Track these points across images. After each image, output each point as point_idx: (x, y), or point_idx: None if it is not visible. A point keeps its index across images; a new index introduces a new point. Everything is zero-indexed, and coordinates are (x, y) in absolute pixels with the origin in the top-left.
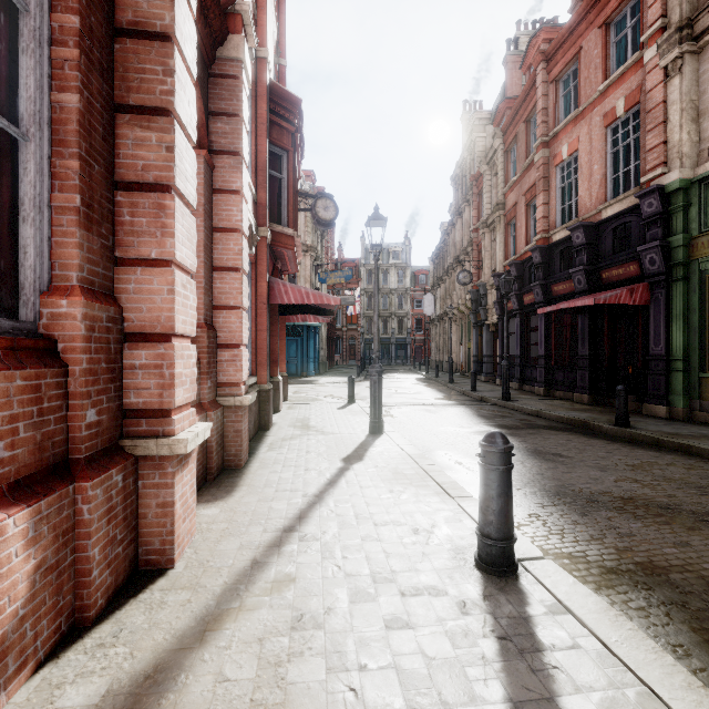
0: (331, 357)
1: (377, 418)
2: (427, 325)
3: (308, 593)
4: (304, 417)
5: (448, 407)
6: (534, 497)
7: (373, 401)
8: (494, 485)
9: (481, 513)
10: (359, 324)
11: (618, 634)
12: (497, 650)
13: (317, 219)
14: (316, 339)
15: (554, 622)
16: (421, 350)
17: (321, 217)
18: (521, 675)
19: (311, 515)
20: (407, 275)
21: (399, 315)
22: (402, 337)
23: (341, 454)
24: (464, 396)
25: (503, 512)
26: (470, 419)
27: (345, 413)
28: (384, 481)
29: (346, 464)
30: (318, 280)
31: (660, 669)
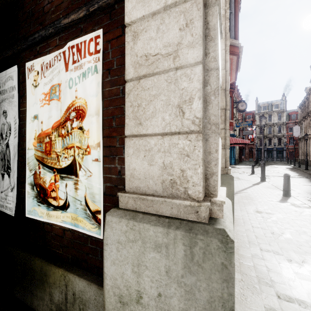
0: (240, 157)
1: (263, 176)
2: (297, 140)
3: (250, 193)
4: (236, 176)
5: (297, 178)
6: (310, 195)
7: (262, 172)
8: (285, 181)
9: (283, 186)
10: (254, 141)
11: (303, 200)
12: (280, 199)
13: (238, 110)
14: (234, 150)
15: (293, 199)
16: (293, 154)
17: (240, 109)
18: (283, 200)
19: (247, 189)
20: (283, 115)
21: (278, 136)
22: (280, 147)
23: (252, 183)
24: (310, 175)
25: (287, 186)
26: (305, 181)
27: (250, 176)
28: (264, 187)
29: (253, 185)
30: (235, 126)
31: (306, 202)
